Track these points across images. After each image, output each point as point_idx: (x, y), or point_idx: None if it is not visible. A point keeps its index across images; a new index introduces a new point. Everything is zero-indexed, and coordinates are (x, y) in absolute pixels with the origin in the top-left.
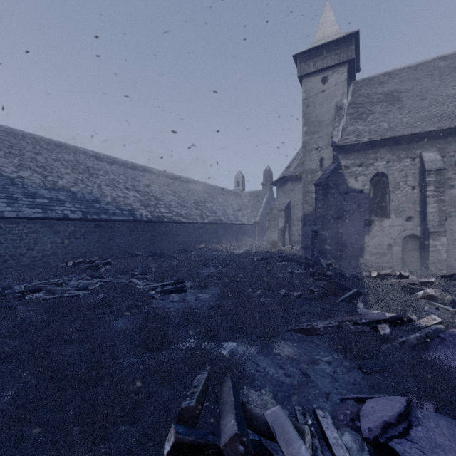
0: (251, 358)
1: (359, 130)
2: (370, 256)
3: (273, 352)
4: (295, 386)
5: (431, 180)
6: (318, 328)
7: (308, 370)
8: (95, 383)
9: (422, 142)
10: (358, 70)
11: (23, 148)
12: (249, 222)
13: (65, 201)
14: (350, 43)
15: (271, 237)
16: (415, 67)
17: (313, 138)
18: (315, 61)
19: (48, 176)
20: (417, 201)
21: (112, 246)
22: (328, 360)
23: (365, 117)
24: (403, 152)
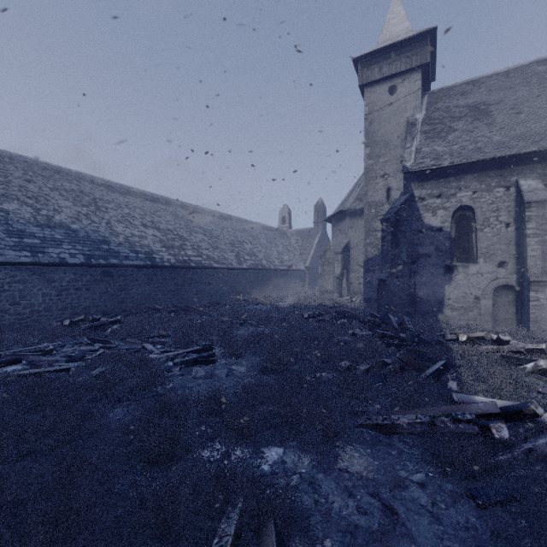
0: (305, 476)
1: (437, 151)
2: (451, 312)
3: (337, 465)
4: (376, 534)
5: (532, 215)
6: (400, 425)
7: (393, 503)
8: (49, 545)
9: (519, 167)
10: (433, 79)
11: (9, 174)
12: (298, 267)
13: (62, 241)
14: (425, 43)
15: (325, 286)
16: (507, 73)
17: (377, 163)
18: (380, 66)
19: (42, 209)
20: (512, 242)
21: (125, 298)
22: (421, 481)
23: (444, 135)
24: (494, 179)
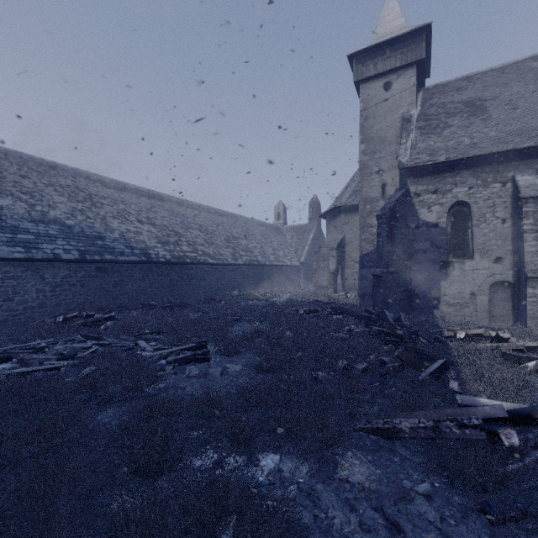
0: (303, 486)
1: (433, 147)
2: (447, 308)
3: (337, 474)
4: None
5: (529, 211)
6: (402, 430)
7: (399, 519)
8: None
9: (516, 162)
10: (427, 75)
11: (4, 169)
12: (292, 263)
13: (57, 237)
14: (420, 39)
15: (320, 282)
16: (502, 69)
17: (373, 159)
18: (375, 62)
19: (36, 205)
20: (508, 238)
21: (120, 294)
22: (427, 492)
23: (439, 131)
24: (490, 174)
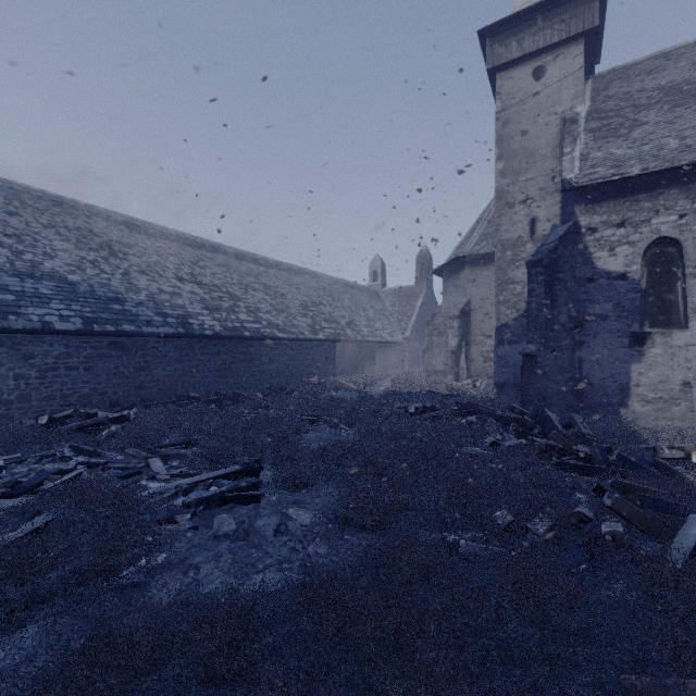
0: None
1: (616, 156)
2: (642, 406)
3: None
4: None
5: None
6: None
7: None
8: None
9: None
10: (596, 60)
11: None
12: (394, 339)
13: (51, 298)
14: None
15: (434, 364)
16: None
17: (516, 182)
18: (520, 38)
19: (25, 252)
20: None
21: (145, 382)
22: None
23: (625, 132)
24: None
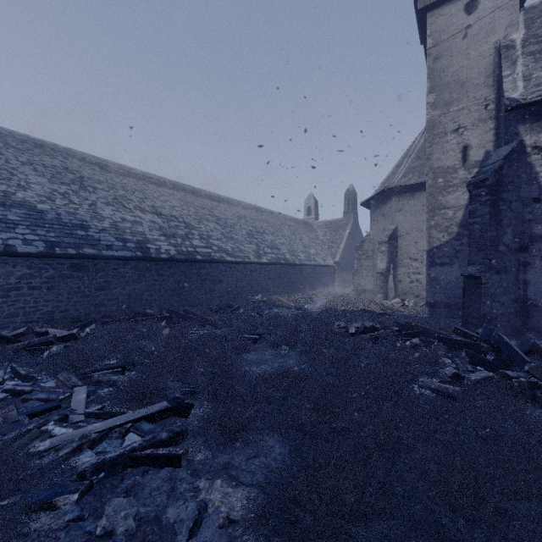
0: None
1: None
2: None
3: None
4: None
5: None
6: None
7: None
8: None
9: None
10: None
11: None
12: (326, 263)
13: (17, 223)
14: None
15: (362, 284)
16: None
17: (447, 113)
18: None
19: None
20: None
21: (105, 300)
22: None
23: None
24: None
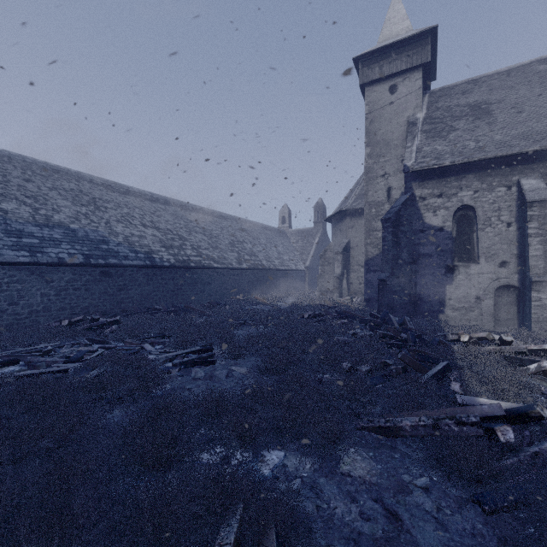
0: (306, 480)
1: (438, 150)
2: (452, 312)
3: (339, 469)
4: (380, 541)
5: (534, 215)
6: (403, 428)
7: (397, 508)
8: None
9: (521, 166)
10: (433, 78)
11: (8, 173)
12: (298, 267)
13: (61, 241)
14: (426, 42)
15: (325, 286)
16: (508, 72)
17: (378, 162)
18: (381, 65)
19: (41, 209)
20: (513, 242)
21: (124, 298)
22: (425, 485)
23: (445, 134)
24: (496, 178)
